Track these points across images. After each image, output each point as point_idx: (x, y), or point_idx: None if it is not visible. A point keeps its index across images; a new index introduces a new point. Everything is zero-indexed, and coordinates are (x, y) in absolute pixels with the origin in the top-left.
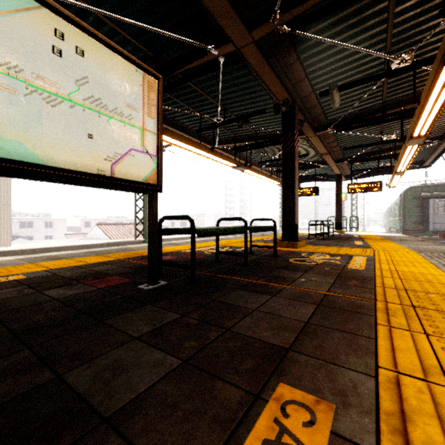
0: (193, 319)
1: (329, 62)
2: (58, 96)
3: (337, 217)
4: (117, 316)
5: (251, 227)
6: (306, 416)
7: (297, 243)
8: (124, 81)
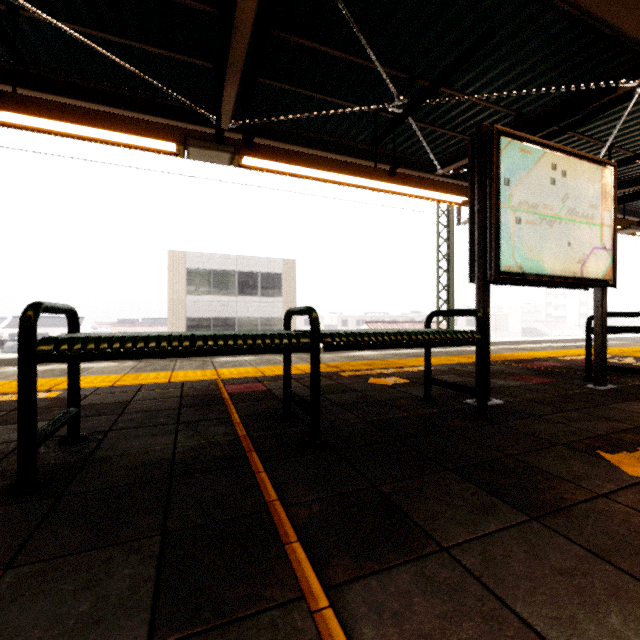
0: None
1: None
2: (552, 217)
3: None
4: (610, 404)
5: None
6: None
7: None
8: (588, 184)
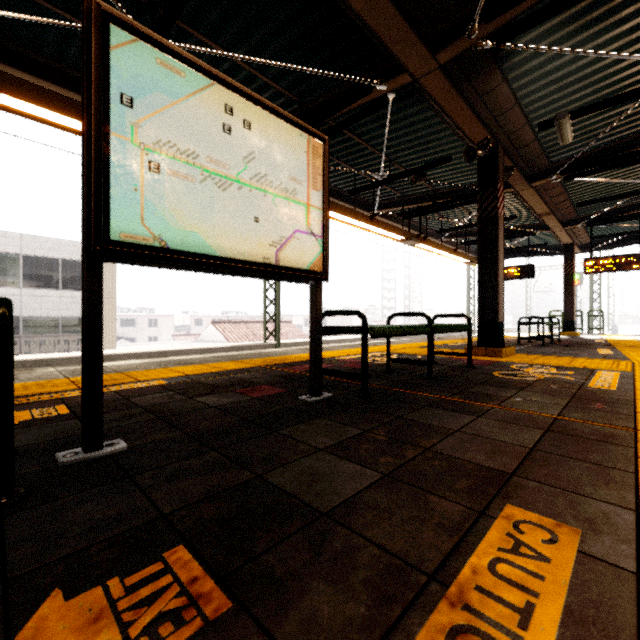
0: (380, 436)
1: (554, 78)
2: (227, 178)
3: (566, 311)
4: (289, 427)
5: (436, 326)
6: (546, 536)
7: (503, 349)
8: (288, 151)
